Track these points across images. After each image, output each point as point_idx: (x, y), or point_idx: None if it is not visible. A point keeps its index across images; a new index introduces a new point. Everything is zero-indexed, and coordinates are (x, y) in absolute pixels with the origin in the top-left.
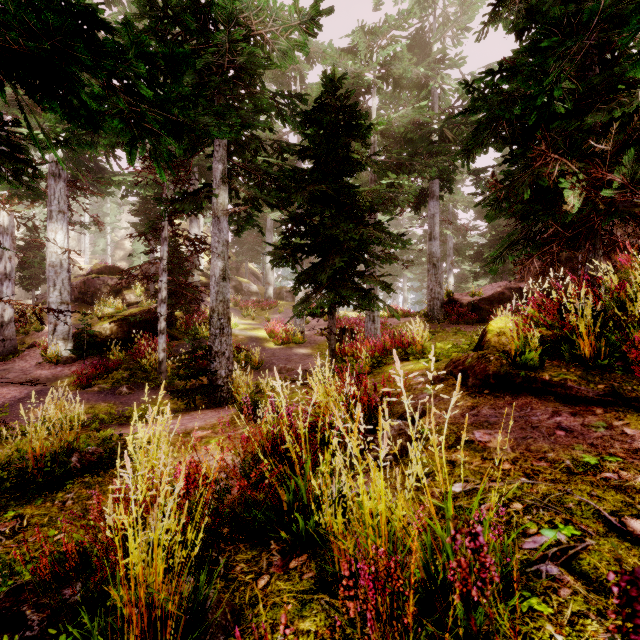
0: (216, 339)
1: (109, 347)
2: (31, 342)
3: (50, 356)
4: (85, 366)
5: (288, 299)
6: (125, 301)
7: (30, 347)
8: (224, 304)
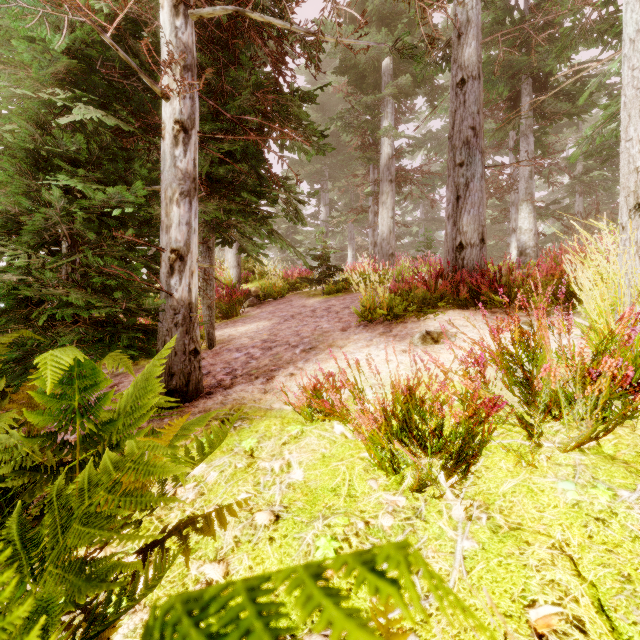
0: None
1: None
2: None
3: None
4: None
5: None
6: None
7: None
8: None
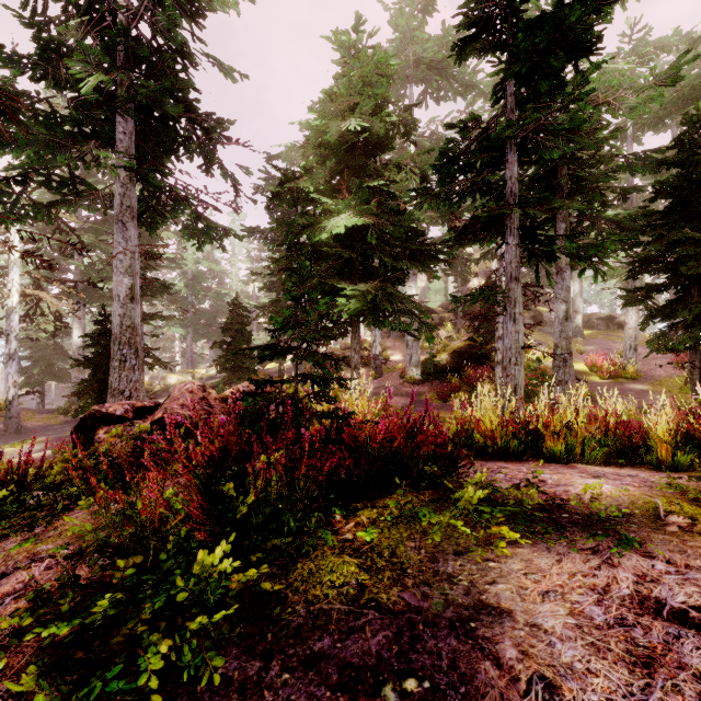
0: (559, 370)
1: (443, 374)
2: (385, 368)
3: (408, 378)
4: (432, 387)
5: (600, 327)
6: (439, 336)
7: (387, 371)
8: (566, 341)
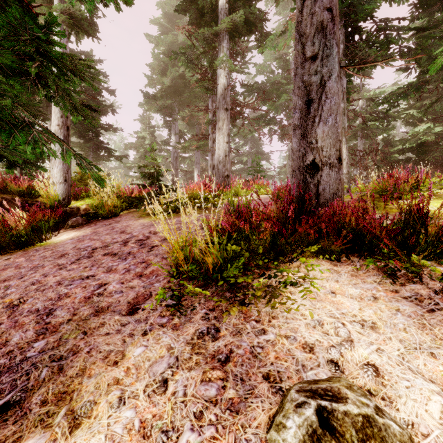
0: None
1: None
2: None
3: None
4: None
5: None
6: None
7: None
8: None
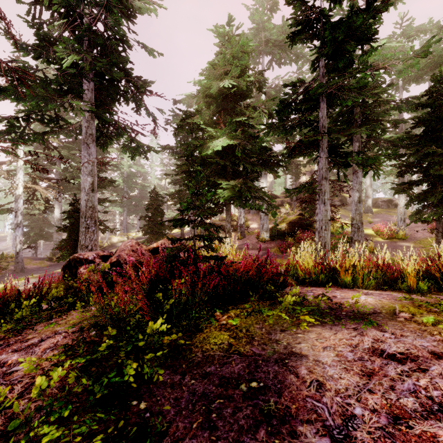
0: (355, 233)
1: (283, 236)
2: (247, 232)
3: (261, 239)
4: (276, 244)
5: (383, 207)
6: (281, 212)
7: (248, 234)
8: (359, 215)
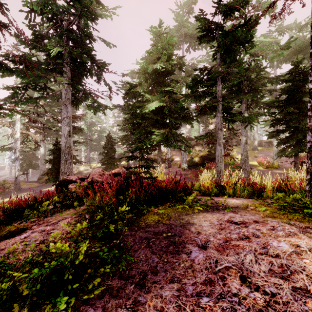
0: (243, 164)
1: (197, 166)
2: (172, 163)
3: (182, 168)
4: (192, 171)
5: (265, 146)
6: (195, 150)
7: (173, 165)
8: (246, 152)
